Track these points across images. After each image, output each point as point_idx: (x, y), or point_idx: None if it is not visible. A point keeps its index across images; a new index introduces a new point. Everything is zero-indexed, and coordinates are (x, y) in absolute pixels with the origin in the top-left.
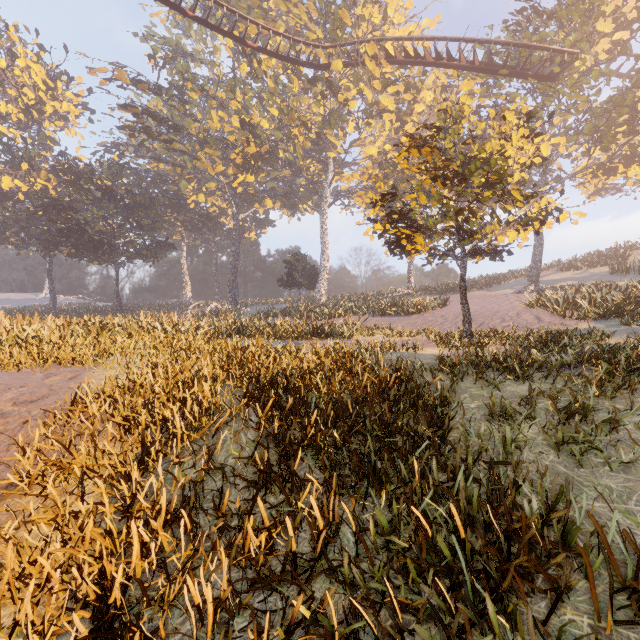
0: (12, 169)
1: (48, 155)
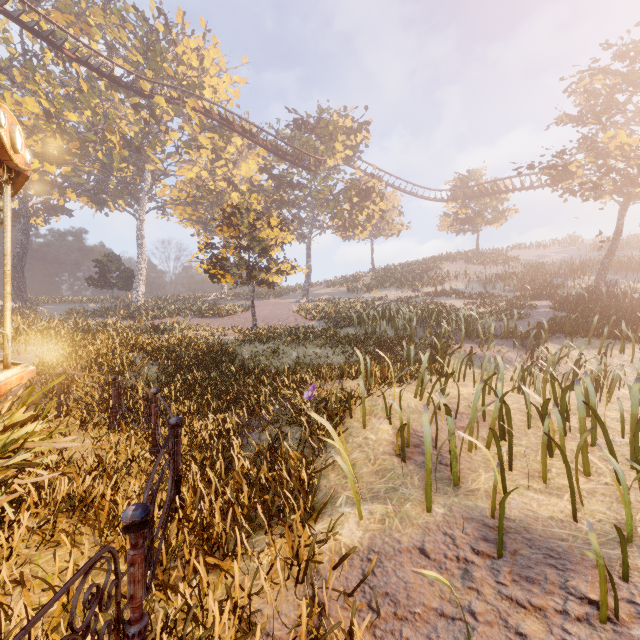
0: None
1: None
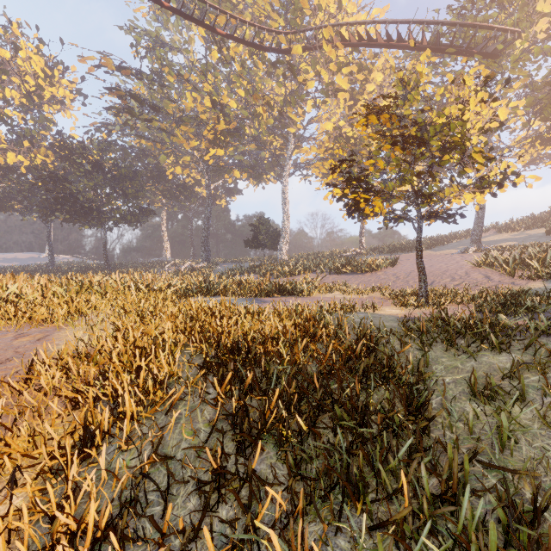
0: (16, 146)
1: (47, 134)
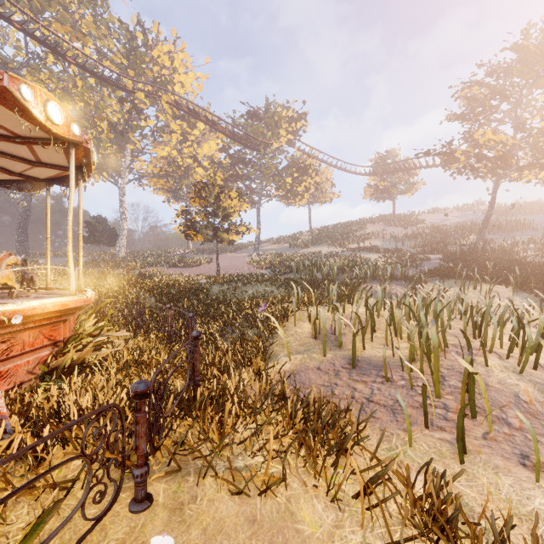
0: None
1: None
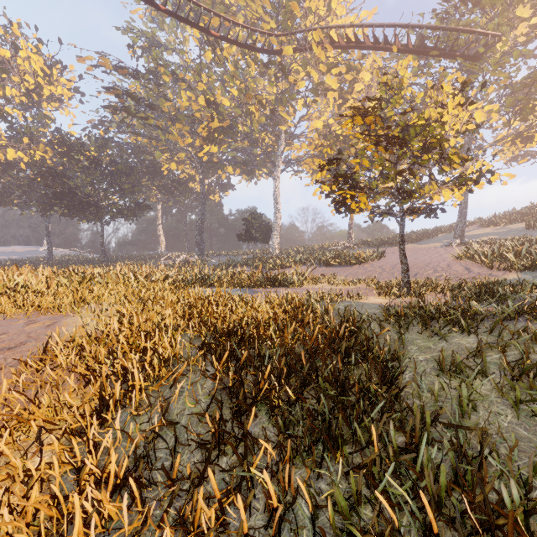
0: (16, 143)
1: (45, 131)
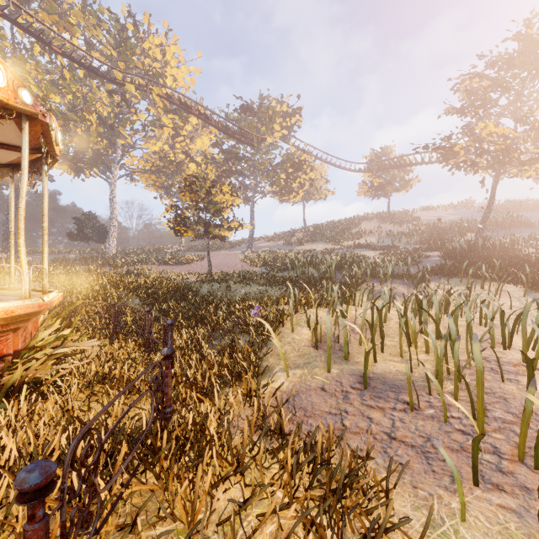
0: None
1: None
